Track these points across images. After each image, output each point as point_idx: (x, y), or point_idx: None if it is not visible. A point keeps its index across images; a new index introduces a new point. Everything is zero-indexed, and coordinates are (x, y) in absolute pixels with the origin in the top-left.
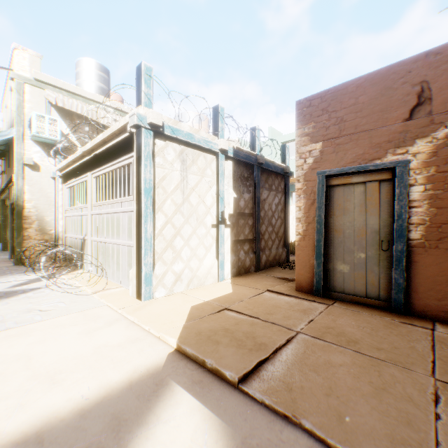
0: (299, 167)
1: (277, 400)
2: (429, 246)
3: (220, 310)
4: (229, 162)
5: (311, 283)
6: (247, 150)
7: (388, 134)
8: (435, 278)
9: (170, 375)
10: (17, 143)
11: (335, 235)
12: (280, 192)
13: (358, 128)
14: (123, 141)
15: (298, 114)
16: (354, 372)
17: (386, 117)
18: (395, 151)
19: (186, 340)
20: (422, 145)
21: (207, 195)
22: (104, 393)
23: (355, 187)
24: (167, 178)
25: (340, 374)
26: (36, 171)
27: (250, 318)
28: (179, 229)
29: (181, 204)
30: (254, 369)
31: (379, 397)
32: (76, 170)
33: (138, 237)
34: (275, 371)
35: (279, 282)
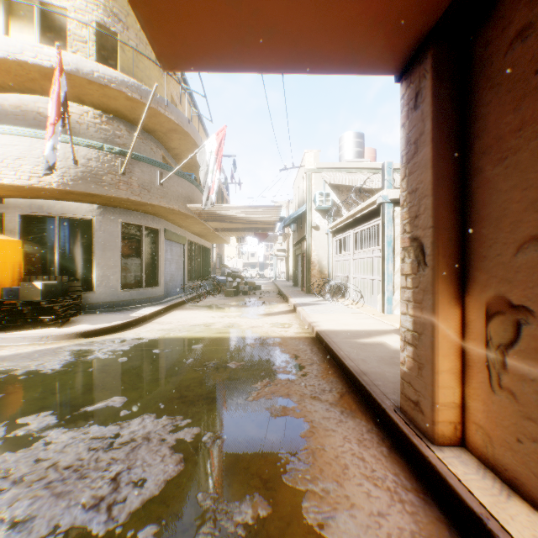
0: None
1: None
2: None
3: None
4: None
5: None
6: None
7: None
8: None
9: (392, 332)
10: (307, 214)
11: None
12: None
13: None
14: (374, 209)
15: None
16: None
17: None
18: None
19: None
20: None
21: None
22: (364, 330)
23: None
24: None
25: None
26: (316, 230)
27: None
28: None
29: None
30: None
31: None
32: (342, 228)
33: (382, 273)
34: None
35: None
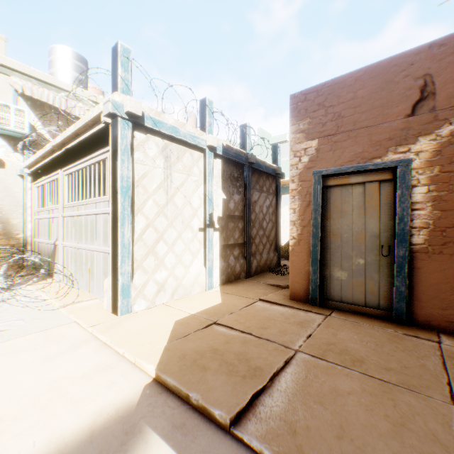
0: (294, 166)
1: (279, 450)
2: (433, 251)
3: (208, 325)
4: (218, 160)
5: (306, 291)
6: (237, 148)
7: (389, 131)
8: (439, 286)
9: (145, 417)
10: None
11: (332, 239)
12: (271, 194)
13: (357, 124)
14: (98, 133)
15: (292, 109)
16: (366, 403)
17: (386, 113)
18: (396, 149)
19: (167, 367)
20: (425, 143)
21: (194, 196)
22: (54, 451)
23: (354, 188)
24: (148, 175)
25: (350, 405)
26: None
27: (242, 334)
28: (162, 233)
29: (165, 205)
30: (249, 403)
31: (399, 437)
32: (46, 167)
33: (113, 243)
34: (274, 405)
35: (272, 289)
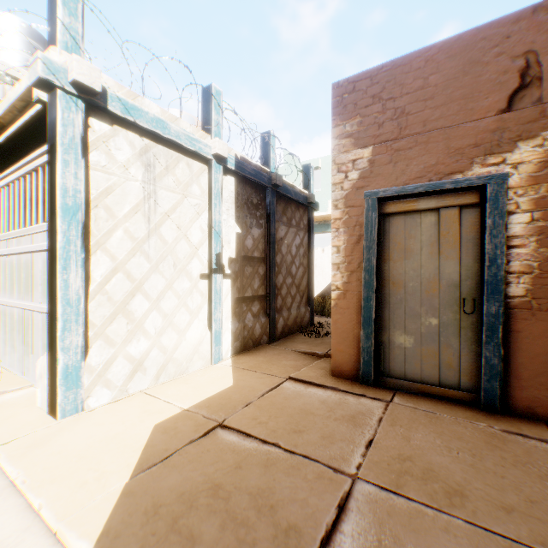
0: (338, 186)
1: None
2: (538, 306)
3: (209, 429)
4: (229, 177)
5: (355, 365)
6: (257, 163)
7: (475, 134)
8: None
9: None
10: None
11: (392, 290)
12: (302, 230)
13: (429, 125)
14: (33, 122)
15: (336, 104)
16: None
17: (471, 108)
18: (485, 160)
19: (116, 543)
20: (528, 151)
21: (193, 227)
22: None
23: (423, 216)
24: (116, 191)
25: None
26: None
27: (263, 445)
28: (141, 281)
29: (145, 238)
30: None
31: None
32: None
33: (51, 298)
34: None
35: (305, 360)
